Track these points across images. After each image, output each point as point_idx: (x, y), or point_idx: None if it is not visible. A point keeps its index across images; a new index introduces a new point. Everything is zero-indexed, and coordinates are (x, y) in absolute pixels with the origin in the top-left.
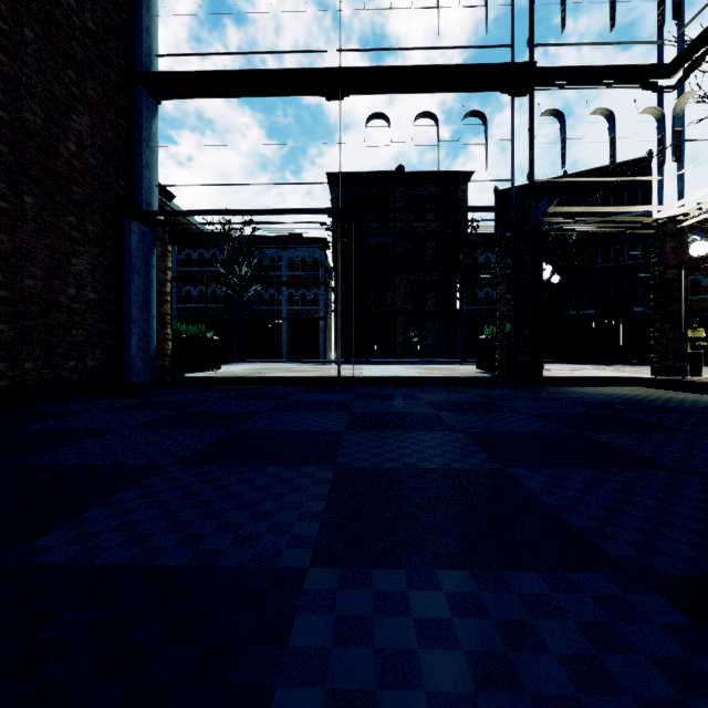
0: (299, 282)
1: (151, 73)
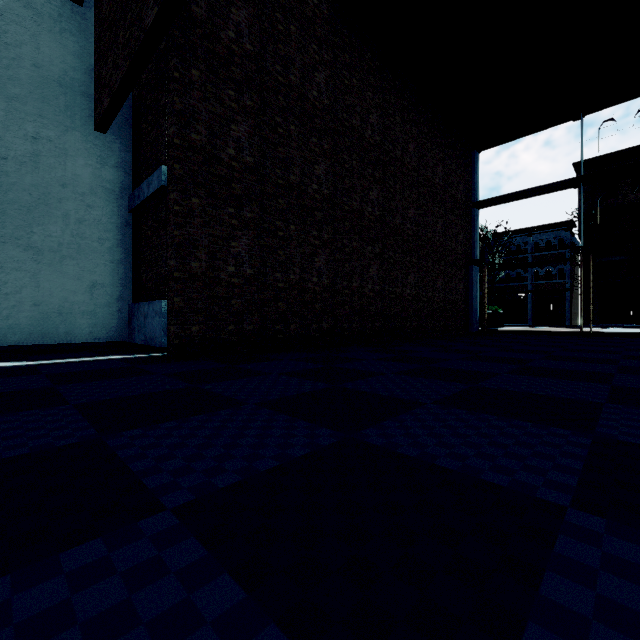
0: (543, 261)
1: (478, 201)
